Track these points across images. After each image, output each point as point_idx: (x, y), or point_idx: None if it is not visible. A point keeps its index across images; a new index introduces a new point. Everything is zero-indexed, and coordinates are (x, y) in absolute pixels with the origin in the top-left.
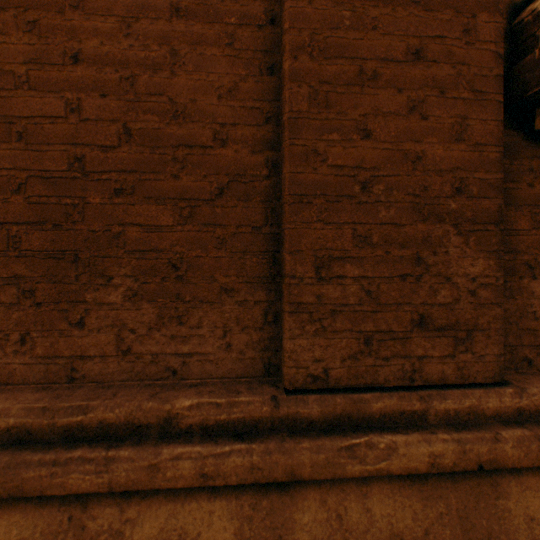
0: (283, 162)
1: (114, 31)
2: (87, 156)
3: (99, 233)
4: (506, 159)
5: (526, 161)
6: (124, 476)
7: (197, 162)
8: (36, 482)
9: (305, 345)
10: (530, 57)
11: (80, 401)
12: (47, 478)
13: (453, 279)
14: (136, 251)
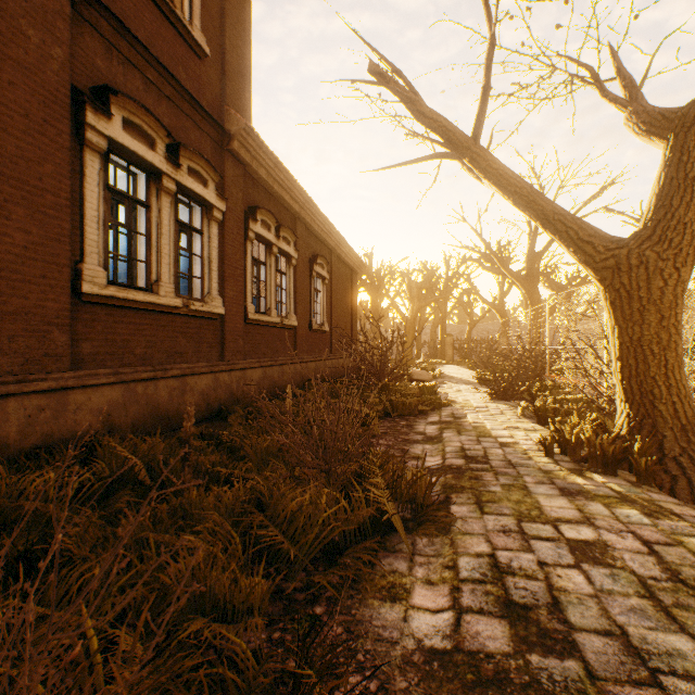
0: None
1: None
2: None
3: None
4: (75, 307)
5: (82, 308)
6: None
7: None
8: None
9: (6, 362)
10: (80, 282)
11: None
12: None
13: (57, 342)
14: None
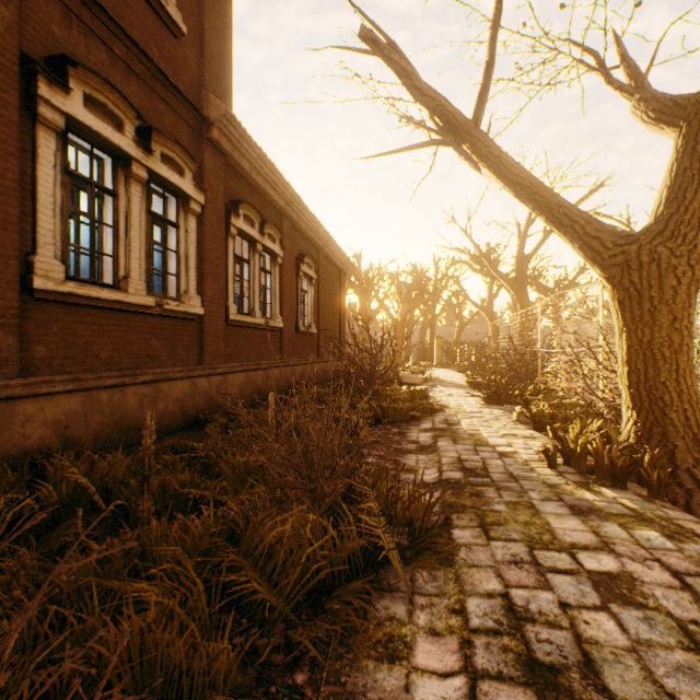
0: None
1: None
2: None
3: None
4: (26, 305)
5: (34, 306)
6: None
7: None
8: None
9: None
10: (32, 276)
11: None
12: None
13: (2, 345)
14: None
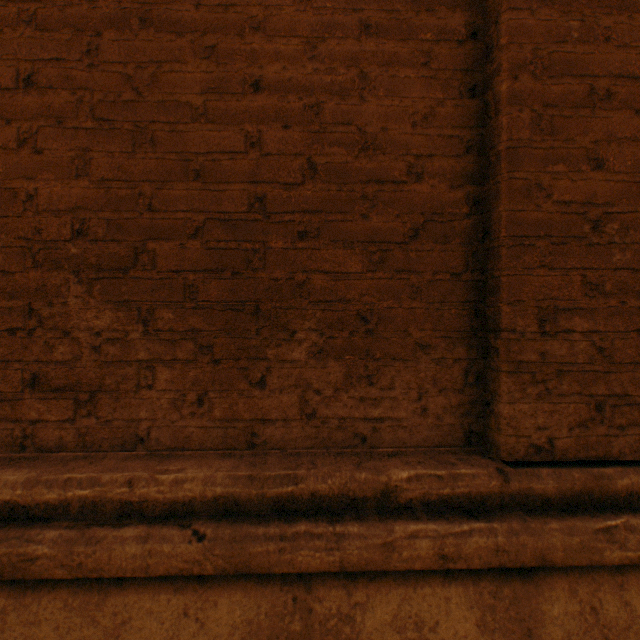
0: (498, 198)
1: (297, 54)
2: (268, 195)
3: (280, 281)
4: None
5: None
6: (356, 554)
7: (388, 200)
8: (263, 558)
9: (526, 410)
10: None
11: (283, 469)
12: (274, 554)
13: None
14: (321, 301)
